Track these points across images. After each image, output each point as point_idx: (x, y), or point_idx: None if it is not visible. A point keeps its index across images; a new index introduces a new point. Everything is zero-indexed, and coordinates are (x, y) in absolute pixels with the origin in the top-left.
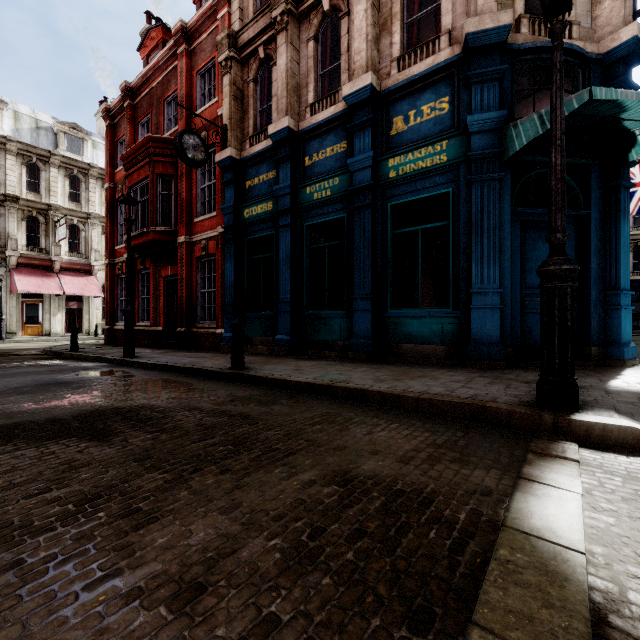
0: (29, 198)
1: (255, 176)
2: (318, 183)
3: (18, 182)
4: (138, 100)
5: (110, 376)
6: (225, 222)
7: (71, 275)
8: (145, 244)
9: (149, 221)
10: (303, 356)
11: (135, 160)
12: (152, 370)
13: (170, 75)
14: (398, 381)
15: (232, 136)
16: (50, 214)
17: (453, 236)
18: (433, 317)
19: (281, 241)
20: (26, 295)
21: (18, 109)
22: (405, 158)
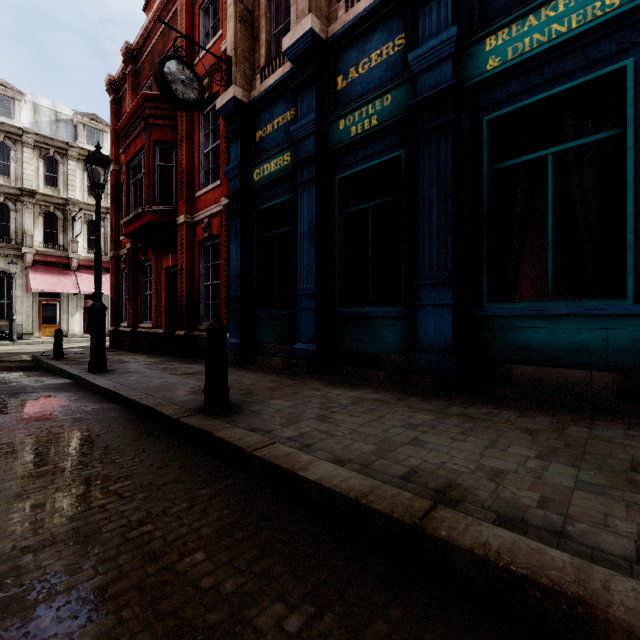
0: (46, 193)
1: (268, 122)
2: (357, 110)
3: (35, 176)
4: (140, 63)
5: (9, 416)
6: (229, 190)
7: (89, 273)
8: (143, 229)
9: (145, 199)
10: (334, 376)
11: (132, 128)
12: (100, 399)
13: (171, 21)
14: (615, 502)
15: (238, 71)
16: (68, 209)
17: (634, 155)
18: (584, 316)
19: (302, 205)
20: (44, 294)
21: (38, 101)
22: (520, 27)
